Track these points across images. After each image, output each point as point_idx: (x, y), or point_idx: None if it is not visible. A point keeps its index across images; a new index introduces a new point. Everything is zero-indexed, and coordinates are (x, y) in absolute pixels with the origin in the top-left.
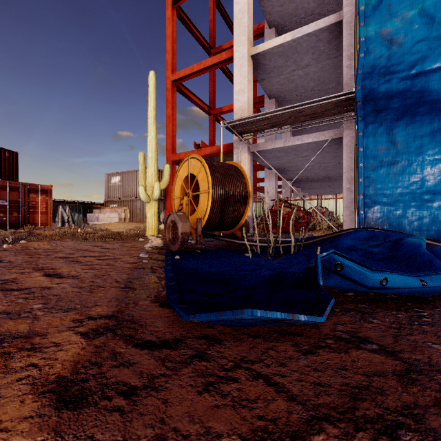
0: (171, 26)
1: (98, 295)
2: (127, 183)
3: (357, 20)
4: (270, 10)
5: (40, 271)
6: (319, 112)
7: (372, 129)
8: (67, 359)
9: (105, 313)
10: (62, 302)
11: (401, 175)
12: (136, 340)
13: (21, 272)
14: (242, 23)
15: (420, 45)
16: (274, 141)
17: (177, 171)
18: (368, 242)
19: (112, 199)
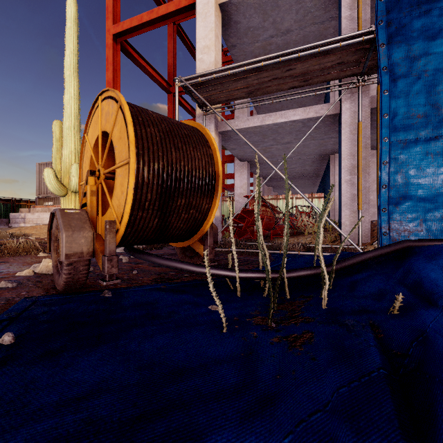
0: None
1: None
2: None
3: None
4: None
5: None
6: (314, 73)
7: (402, 86)
8: None
9: None
10: None
11: None
12: None
13: None
14: None
15: None
16: (250, 118)
17: (85, 132)
18: None
19: (46, 195)
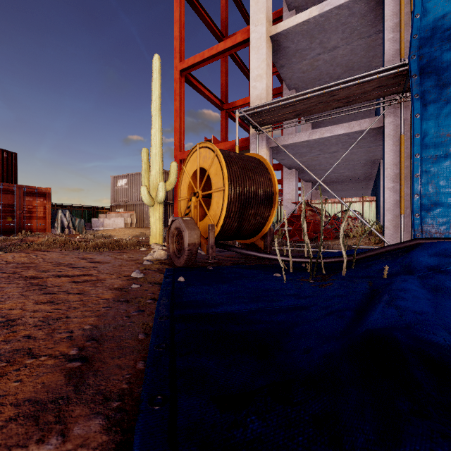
0: (180, 9)
1: (5, 387)
2: (134, 186)
3: None
4: None
5: None
6: (356, 95)
7: (433, 110)
8: None
9: None
10: None
11: None
12: None
13: None
14: None
15: None
16: (298, 134)
17: (183, 165)
18: None
19: (118, 203)
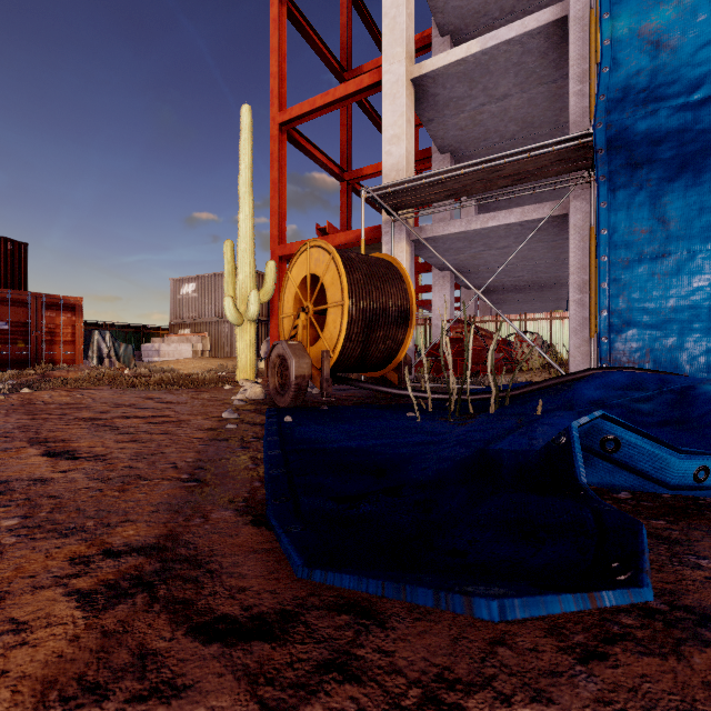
0: (279, 33)
1: (134, 496)
2: (207, 294)
3: (598, 10)
4: (442, 6)
5: (39, 445)
6: (529, 171)
7: (624, 198)
8: (29, 672)
9: (141, 539)
10: (61, 512)
11: (675, 276)
12: (197, 613)
13: (4, 447)
14: (396, 24)
15: (710, 49)
16: (451, 222)
17: (288, 270)
18: (628, 393)
19: (182, 320)
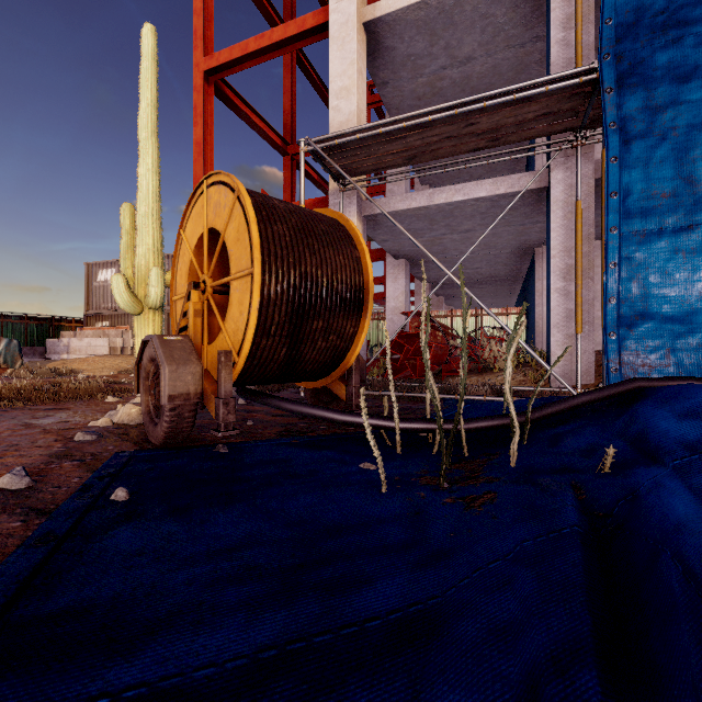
0: None
1: None
2: None
3: None
4: None
5: None
6: (507, 128)
7: (639, 151)
8: None
9: None
10: None
11: None
12: None
13: None
14: None
15: None
16: (410, 195)
17: (181, 227)
18: None
19: (100, 312)
